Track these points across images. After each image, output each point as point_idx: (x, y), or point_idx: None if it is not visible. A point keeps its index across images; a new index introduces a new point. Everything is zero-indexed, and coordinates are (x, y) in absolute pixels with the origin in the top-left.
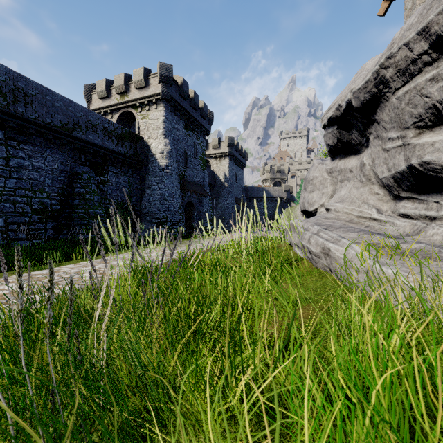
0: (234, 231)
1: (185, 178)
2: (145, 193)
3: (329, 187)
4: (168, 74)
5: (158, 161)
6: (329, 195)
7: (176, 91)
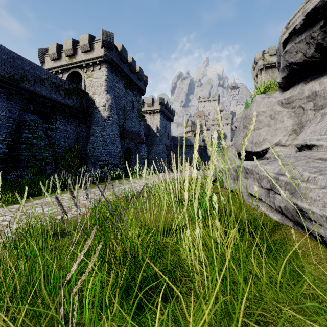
0: (164, 171)
1: (124, 128)
2: (90, 140)
3: (287, 120)
4: (109, 40)
5: (101, 113)
6: (290, 130)
7: (116, 55)
